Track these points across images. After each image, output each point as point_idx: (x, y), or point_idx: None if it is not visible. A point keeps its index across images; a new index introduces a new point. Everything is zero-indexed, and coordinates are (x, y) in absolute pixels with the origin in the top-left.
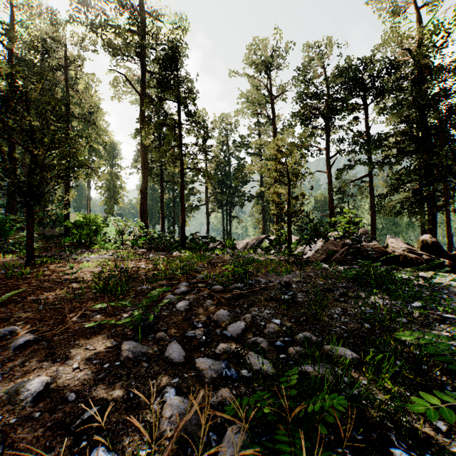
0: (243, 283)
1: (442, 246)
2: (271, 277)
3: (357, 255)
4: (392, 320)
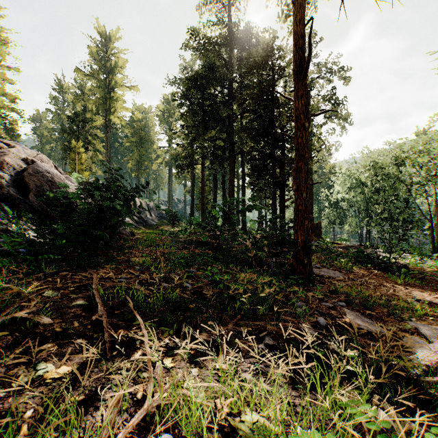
0: None
1: None
2: None
3: None
4: None
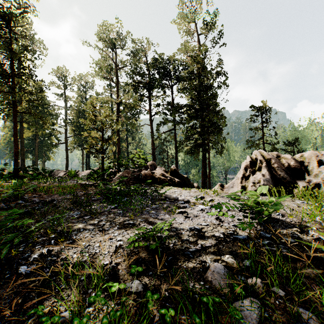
0: (14, 203)
1: (178, 172)
2: (52, 197)
3: (138, 178)
4: (80, 218)
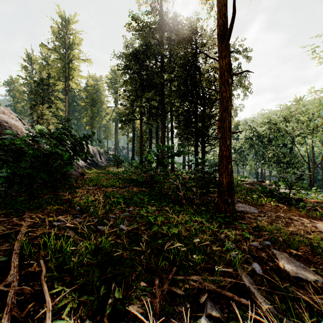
0: None
1: None
2: None
3: None
4: None
